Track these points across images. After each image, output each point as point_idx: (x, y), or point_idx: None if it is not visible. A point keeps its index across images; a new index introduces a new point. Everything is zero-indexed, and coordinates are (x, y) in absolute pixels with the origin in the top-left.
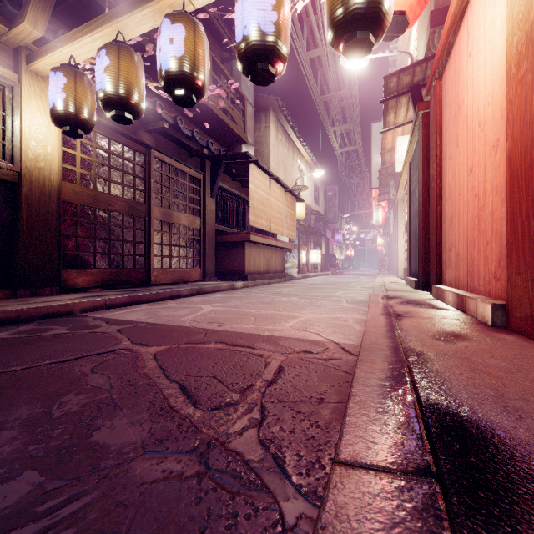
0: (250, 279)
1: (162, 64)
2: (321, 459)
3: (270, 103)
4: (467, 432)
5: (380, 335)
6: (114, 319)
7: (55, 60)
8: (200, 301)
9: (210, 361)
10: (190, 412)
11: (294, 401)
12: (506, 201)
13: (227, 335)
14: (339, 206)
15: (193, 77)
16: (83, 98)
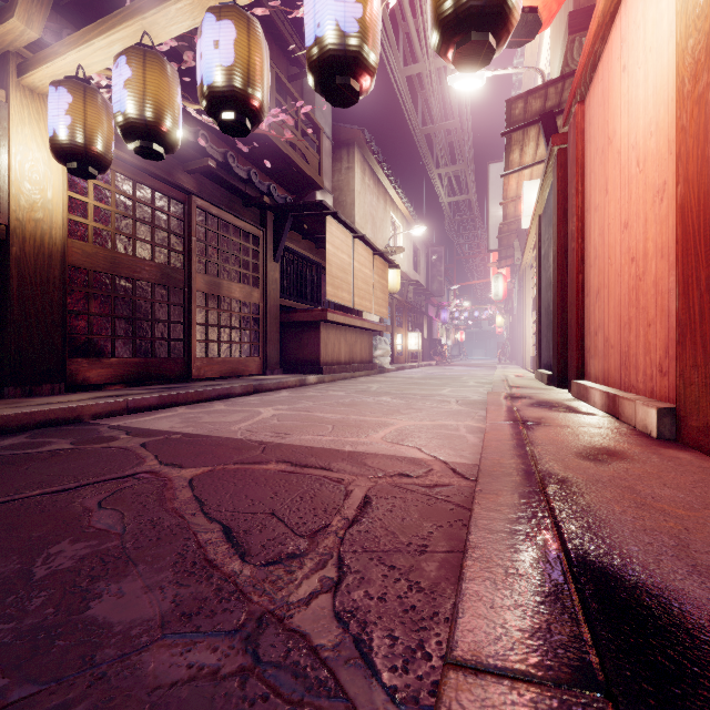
0: (327, 372)
1: (203, 77)
2: (425, 643)
3: (354, 136)
4: (644, 609)
5: (506, 453)
6: (138, 428)
7: (57, 71)
8: (259, 402)
9: (268, 490)
10: (236, 569)
11: (386, 550)
12: (677, 267)
13: (293, 451)
14: (445, 274)
15: (246, 94)
16: (96, 124)
